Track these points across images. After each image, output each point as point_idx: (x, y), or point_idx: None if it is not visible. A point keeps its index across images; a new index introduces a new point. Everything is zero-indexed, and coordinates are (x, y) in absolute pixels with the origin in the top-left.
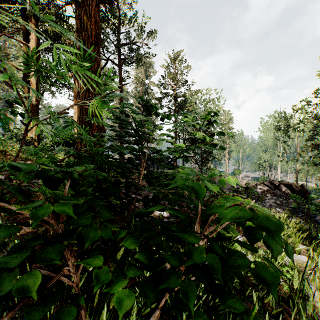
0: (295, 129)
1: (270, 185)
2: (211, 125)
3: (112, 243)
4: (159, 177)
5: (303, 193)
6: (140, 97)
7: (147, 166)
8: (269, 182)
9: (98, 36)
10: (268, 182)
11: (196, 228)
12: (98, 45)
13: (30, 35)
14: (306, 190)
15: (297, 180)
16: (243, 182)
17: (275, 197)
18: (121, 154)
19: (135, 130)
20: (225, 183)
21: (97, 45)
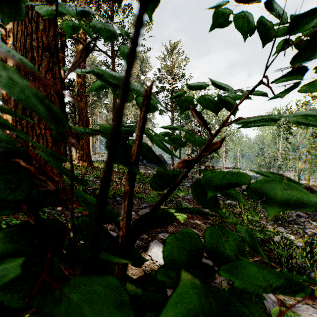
0: (298, 125)
1: None
2: None
3: None
4: None
5: None
6: None
7: None
8: None
9: None
10: None
11: None
12: None
13: None
14: None
15: (299, 179)
16: None
17: None
18: None
19: None
20: None
21: None
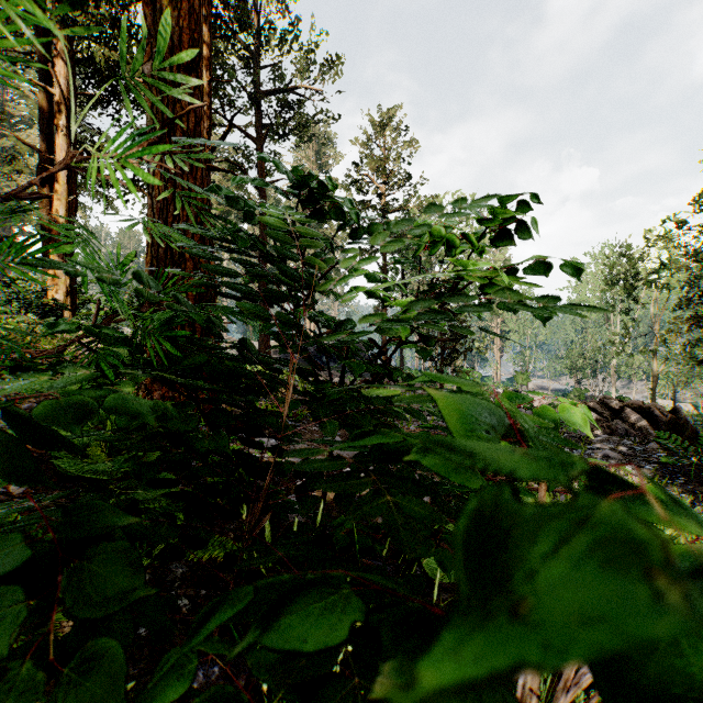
0: (650, 282)
1: (601, 409)
2: (508, 242)
3: (211, 591)
4: (346, 406)
5: (678, 427)
6: (291, 171)
7: (313, 368)
8: (599, 403)
9: (198, 47)
10: (595, 402)
11: (524, 685)
12: (199, 71)
13: (55, 67)
14: (685, 421)
15: (654, 396)
16: (534, 402)
17: (616, 438)
18: (216, 329)
19: (272, 260)
20: (558, 426)
21: (196, 69)
